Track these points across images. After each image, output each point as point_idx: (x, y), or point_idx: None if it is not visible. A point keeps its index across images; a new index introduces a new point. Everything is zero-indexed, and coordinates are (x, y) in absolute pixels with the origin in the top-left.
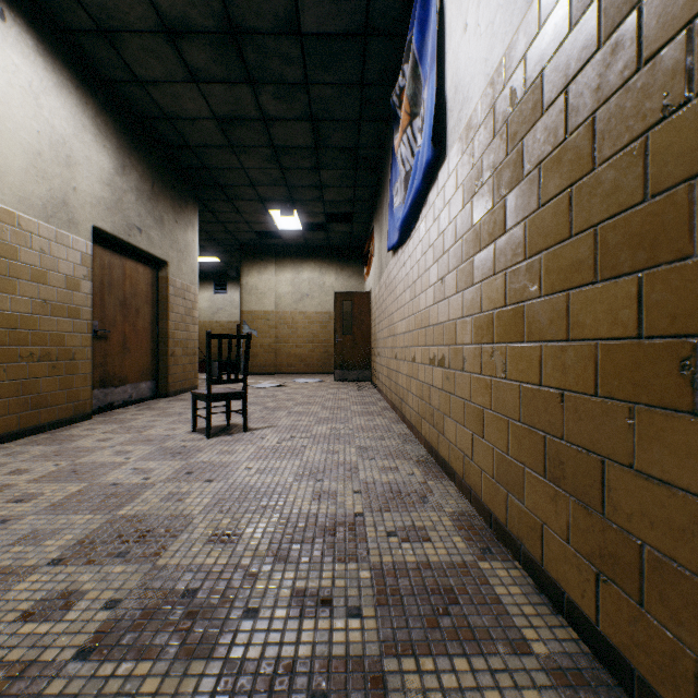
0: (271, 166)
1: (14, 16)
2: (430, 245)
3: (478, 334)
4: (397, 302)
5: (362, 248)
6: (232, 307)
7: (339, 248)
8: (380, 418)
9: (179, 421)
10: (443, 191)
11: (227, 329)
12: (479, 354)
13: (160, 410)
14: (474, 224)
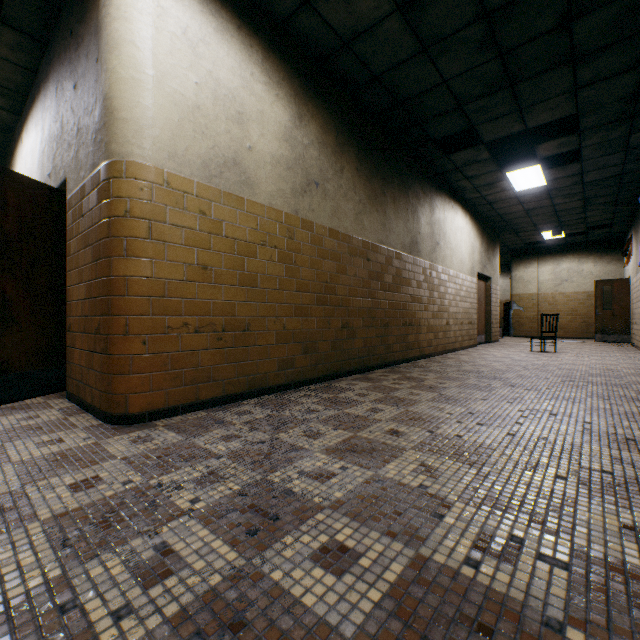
0: (549, 217)
1: (467, 214)
2: None
3: None
4: None
5: (621, 238)
6: None
7: (597, 241)
8: (631, 354)
9: (516, 349)
10: None
11: None
12: None
13: (499, 346)
14: None
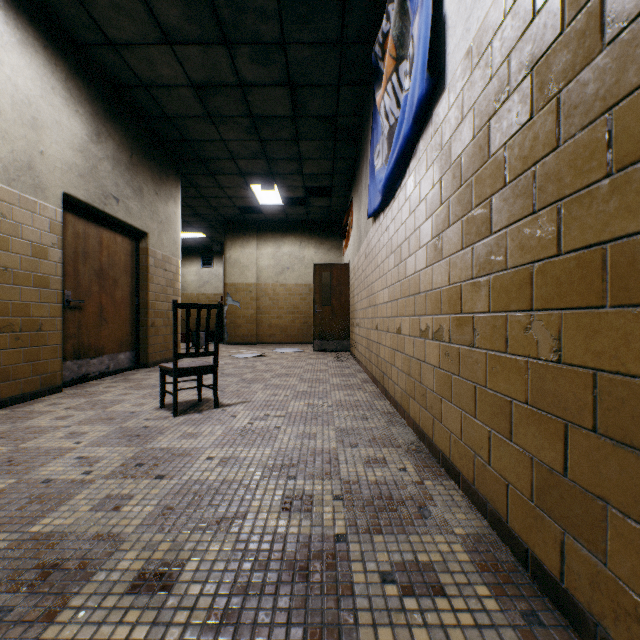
0: (250, 137)
1: None
2: (421, 200)
3: (500, 298)
4: (378, 270)
5: (340, 222)
6: (218, 280)
7: (318, 222)
8: (360, 392)
9: (150, 395)
10: (440, 130)
11: (213, 301)
12: (502, 326)
13: (135, 382)
14: (494, 153)
